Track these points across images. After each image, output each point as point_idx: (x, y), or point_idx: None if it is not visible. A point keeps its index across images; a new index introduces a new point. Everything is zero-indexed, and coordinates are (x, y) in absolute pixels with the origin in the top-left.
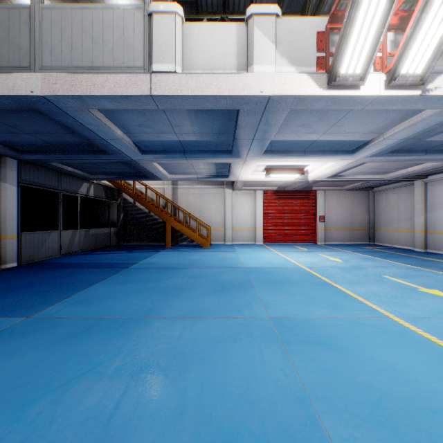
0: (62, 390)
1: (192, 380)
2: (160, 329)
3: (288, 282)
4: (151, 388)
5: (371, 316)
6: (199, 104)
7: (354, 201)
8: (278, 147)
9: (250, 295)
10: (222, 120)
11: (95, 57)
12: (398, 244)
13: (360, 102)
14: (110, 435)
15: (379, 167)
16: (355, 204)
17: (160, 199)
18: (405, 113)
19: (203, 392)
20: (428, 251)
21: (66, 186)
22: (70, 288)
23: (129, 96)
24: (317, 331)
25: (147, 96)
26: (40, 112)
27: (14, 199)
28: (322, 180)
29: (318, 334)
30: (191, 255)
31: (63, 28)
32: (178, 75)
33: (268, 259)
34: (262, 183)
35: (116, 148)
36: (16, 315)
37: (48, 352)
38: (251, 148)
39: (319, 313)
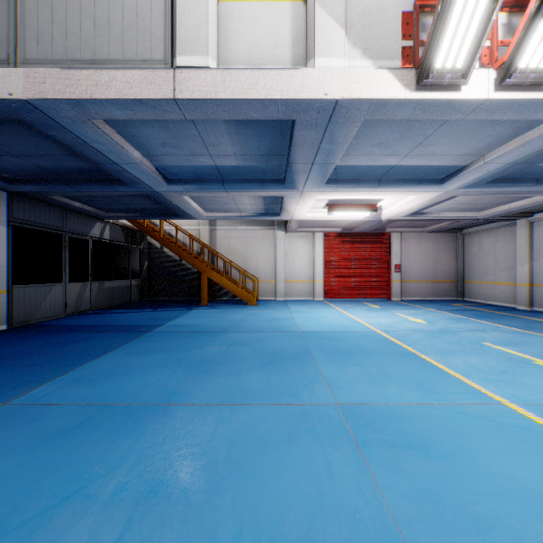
0: (28, 528)
1: (227, 510)
2: (185, 423)
3: (360, 351)
4: (164, 525)
5: (477, 402)
6: (241, 113)
7: (439, 246)
8: (345, 175)
9: (309, 371)
10: (272, 137)
11: (99, 47)
12: (494, 300)
13: (459, 109)
14: None
15: (473, 202)
16: (439, 250)
17: (195, 244)
18: (516, 126)
19: (243, 532)
20: (533, 309)
21: (73, 226)
22: (70, 361)
23: (145, 100)
24: (405, 425)
25: (169, 100)
26: (28, 125)
27: (3, 243)
28: (399, 219)
29: (407, 431)
30: (232, 315)
31: (54, 7)
32: (212, 72)
33: (331, 319)
34: (323, 223)
35: (134, 176)
36: None
37: (20, 461)
38: (310, 176)
39: (405, 397)
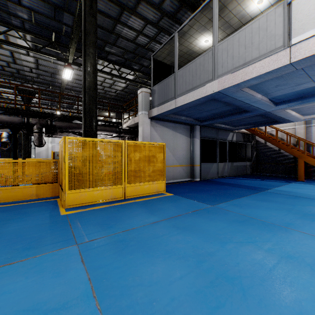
0: (239, 244)
1: None
2: (301, 239)
3: None
4: (299, 271)
5: None
6: None
7: None
8: None
9: None
10: None
11: (247, 56)
12: None
13: None
14: (272, 278)
15: None
16: None
17: (290, 138)
18: None
19: None
20: None
21: (220, 136)
22: (228, 196)
23: (271, 71)
24: None
25: (286, 65)
26: (214, 99)
27: (198, 146)
28: None
29: None
30: None
31: (228, 50)
32: None
33: None
34: None
35: (255, 107)
36: (207, 203)
37: (226, 225)
38: None
39: None
